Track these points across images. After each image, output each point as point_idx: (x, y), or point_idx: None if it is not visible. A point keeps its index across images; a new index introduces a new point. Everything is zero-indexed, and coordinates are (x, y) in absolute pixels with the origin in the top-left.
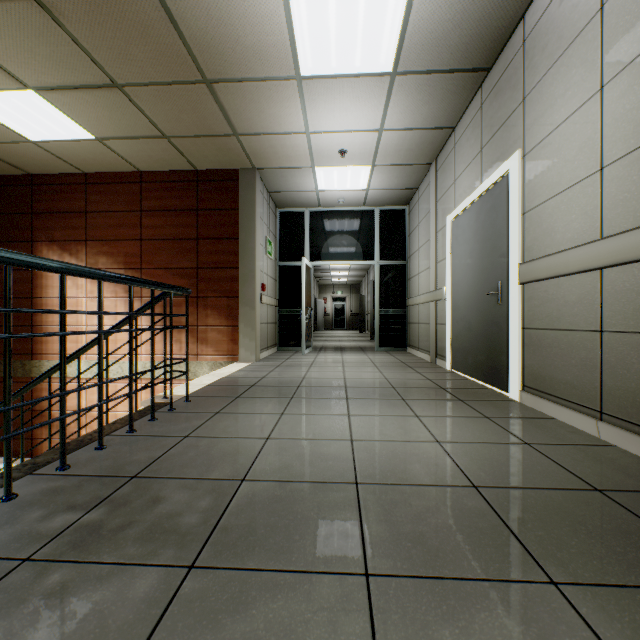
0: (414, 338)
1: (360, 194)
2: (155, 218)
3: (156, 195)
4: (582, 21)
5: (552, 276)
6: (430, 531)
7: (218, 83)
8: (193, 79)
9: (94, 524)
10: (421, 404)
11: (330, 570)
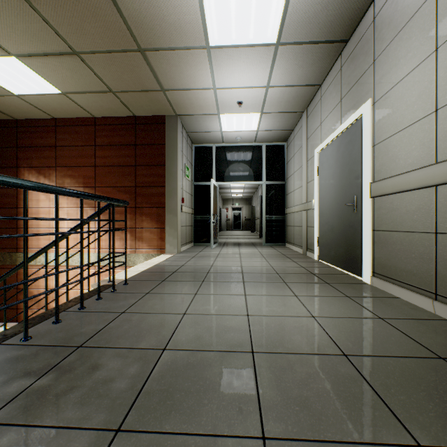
0: (291, 236)
1: (252, 134)
2: (105, 151)
3: (106, 134)
4: (420, 0)
5: (397, 191)
6: (313, 396)
7: (149, 51)
8: (131, 48)
9: (43, 389)
10: (298, 286)
11: (233, 433)
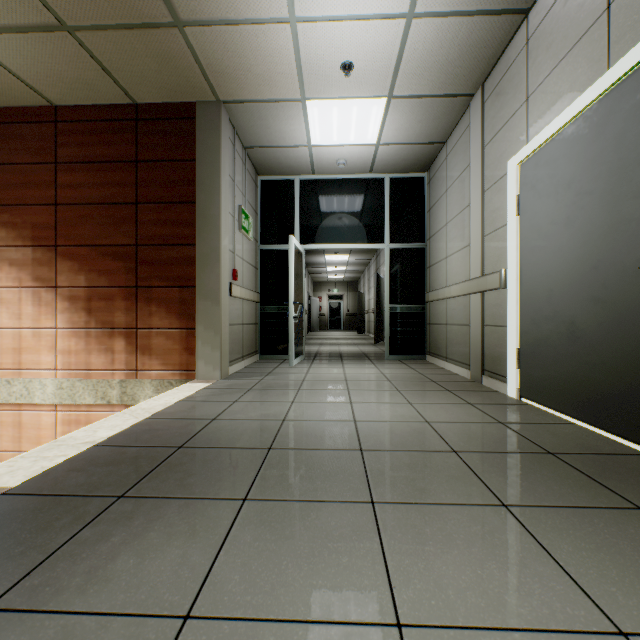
0: (438, 344)
1: (367, 152)
2: (76, 173)
3: (77, 140)
4: None
5: None
6: None
7: None
8: None
9: None
10: (568, 535)
11: None
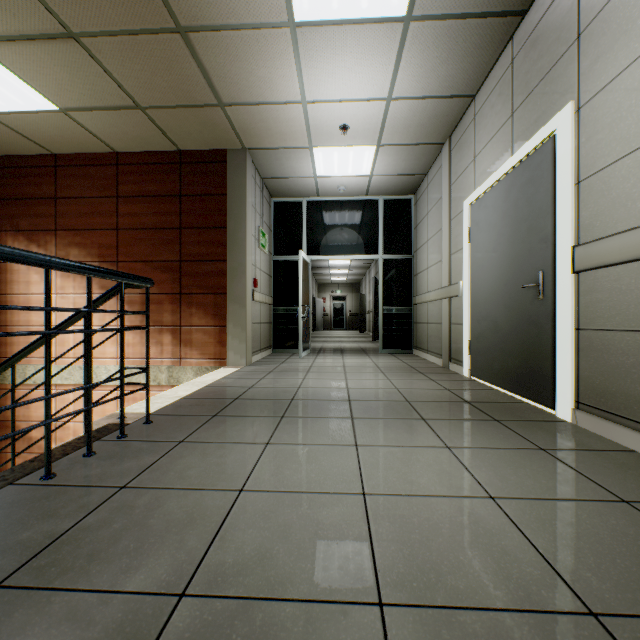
0: (422, 339)
1: (363, 181)
2: (133, 205)
3: (134, 179)
4: None
5: (632, 259)
6: None
7: (195, 32)
8: (164, 26)
9: None
10: (448, 427)
11: None
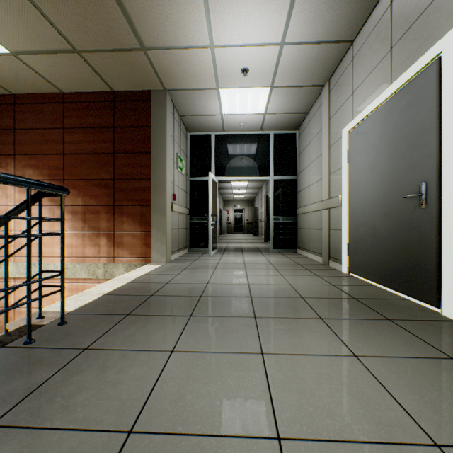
0: (304, 241)
1: (258, 118)
2: (76, 134)
3: (77, 114)
4: None
5: None
6: None
7: None
8: None
9: None
10: (347, 328)
11: None
